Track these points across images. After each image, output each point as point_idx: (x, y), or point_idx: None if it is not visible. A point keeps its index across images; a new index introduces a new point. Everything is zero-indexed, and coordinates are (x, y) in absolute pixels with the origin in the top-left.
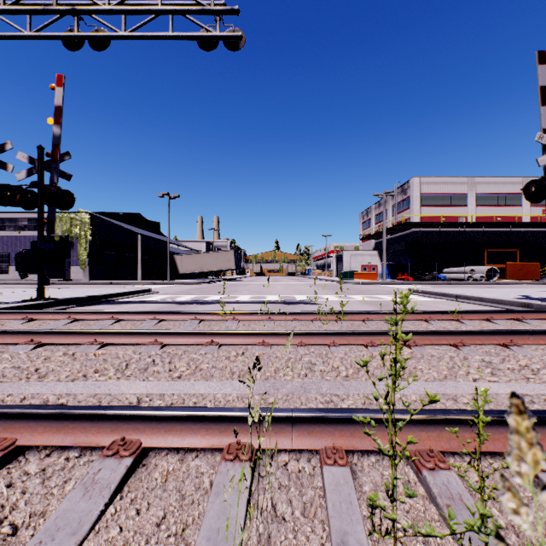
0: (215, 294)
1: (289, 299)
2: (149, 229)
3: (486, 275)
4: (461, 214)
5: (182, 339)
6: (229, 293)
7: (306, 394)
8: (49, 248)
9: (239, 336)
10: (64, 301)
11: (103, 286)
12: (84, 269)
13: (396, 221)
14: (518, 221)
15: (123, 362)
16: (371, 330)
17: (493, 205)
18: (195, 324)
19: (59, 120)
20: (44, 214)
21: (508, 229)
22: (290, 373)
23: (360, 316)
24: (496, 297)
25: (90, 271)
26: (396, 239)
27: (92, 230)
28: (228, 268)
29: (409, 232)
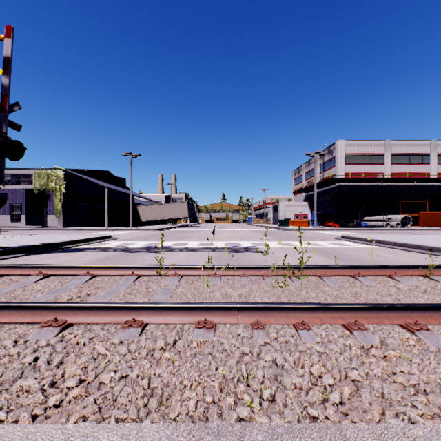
0: (167, 241)
1: (235, 245)
2: (117, 183)
3: (401, 222)
4: (379, 171)
5: (94, 317)
6: (181, 239)
7: None
8: None
9: (172, 311)
10: (15, 250)
11: (73, 232)
12: (59, 217)
13: (323, 177)
14: (426, 177)
15: None
16: (352, 304)
17: (406, 163)
18: (131, 282)
19: (7, 71)
20: (25, 171)
21: (418, 184)
22: (246, 397)
23: (316, 271)
24: (435, 245)
25: (64, 219)
26: (323, 192)
27: (66, 184)
28: (182, 216)
29: (335, 186)
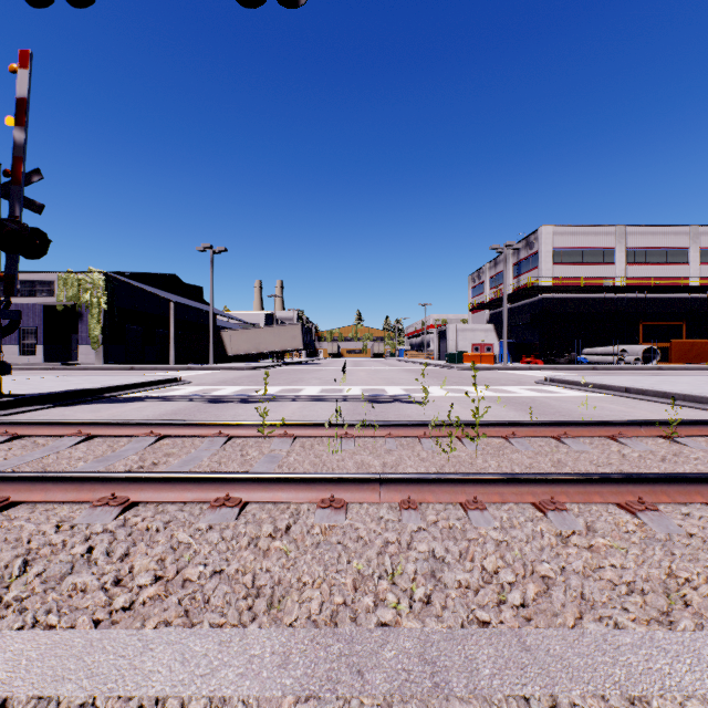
0: (270, 386)
1: (377, 393)
2: (188, 295)
3: (642, 357)
4: (607, 275)
5: (169, 492)
6: (292, 383)
7: (441, 705)
8: (8, 318)
9: (283, 485)
10: (33, 399)
11: (120, 372)
12: (97, 349)
13: (518, 285)
14: (683, 284)
15: (16, 557)
16: (548, 474)
17: (650, 263)
18: (218, 445)
19: (23, 120)
20: (43, 274)
21: (669, 296)
22: (390, 597)
23: (500, 430)
24: (691, 392)
25: (104, 352)
26: (518, 309)
27: (108, 296)
28: (293, 347)
29: (537, 299)
